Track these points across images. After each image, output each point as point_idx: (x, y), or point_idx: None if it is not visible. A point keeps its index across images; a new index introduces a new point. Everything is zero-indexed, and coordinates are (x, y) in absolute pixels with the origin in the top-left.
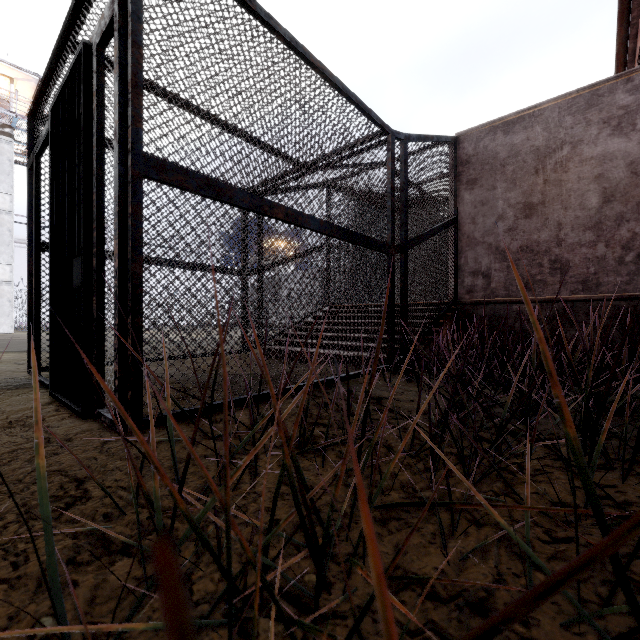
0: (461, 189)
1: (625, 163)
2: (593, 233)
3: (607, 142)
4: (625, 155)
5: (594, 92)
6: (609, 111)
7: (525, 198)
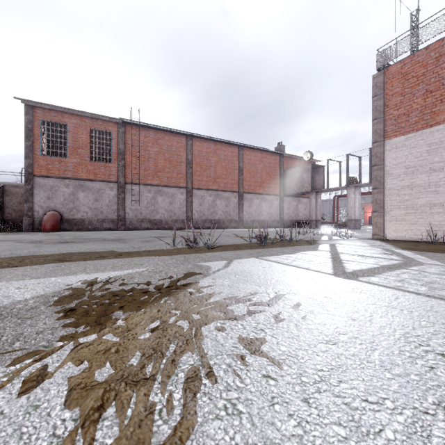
0: (5, 196)
1: None
2: None
3: None
4: None
5: None
6: None
7: (20, 201)
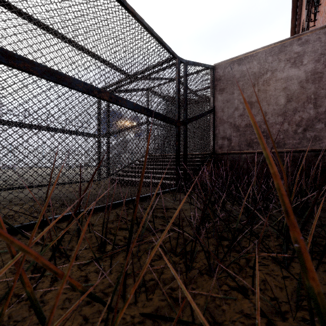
0: (216, 93)
1: (297, 82)
2: (282, 117)
3: (289, 70)
4: (297, 77)
5: (282, 44)
6: (290, 54)
7: (248, 99)
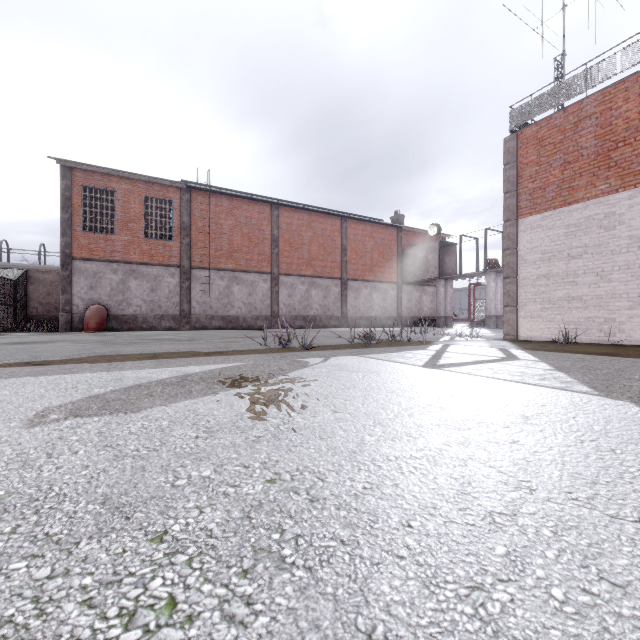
0: (29, 284)
1: None
2: None
3: None
4: None
5: None
6: None
7: (48, 291)
